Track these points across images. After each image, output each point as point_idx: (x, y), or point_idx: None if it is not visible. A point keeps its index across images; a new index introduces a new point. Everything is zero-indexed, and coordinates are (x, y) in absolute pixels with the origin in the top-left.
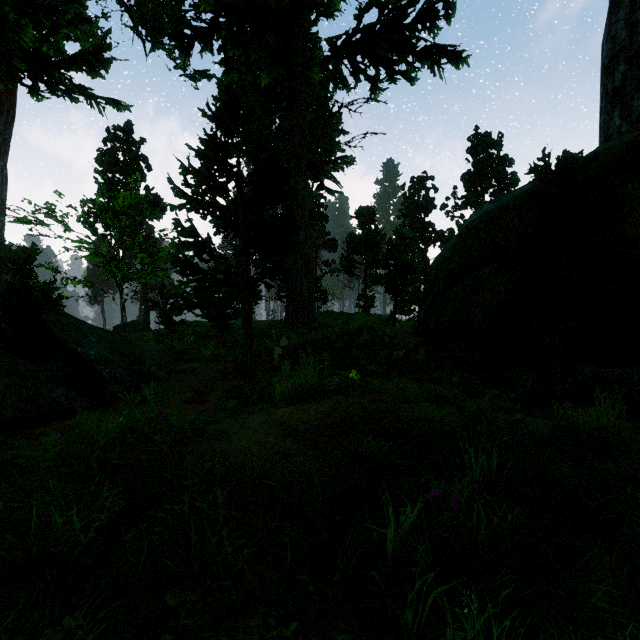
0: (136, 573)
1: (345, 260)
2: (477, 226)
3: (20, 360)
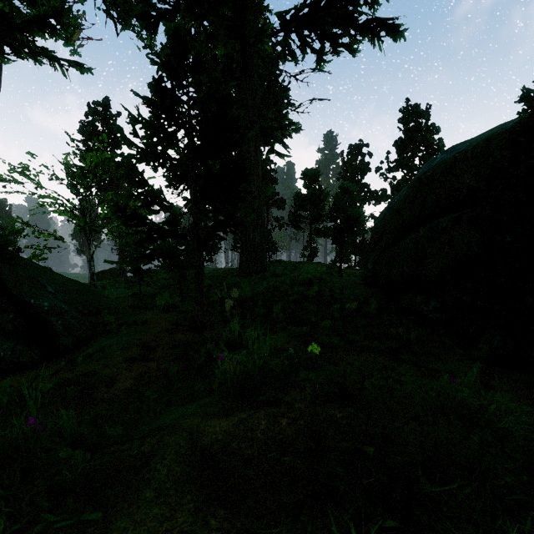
0: None
1: (293, 216)
2: (430, 177)
3: None
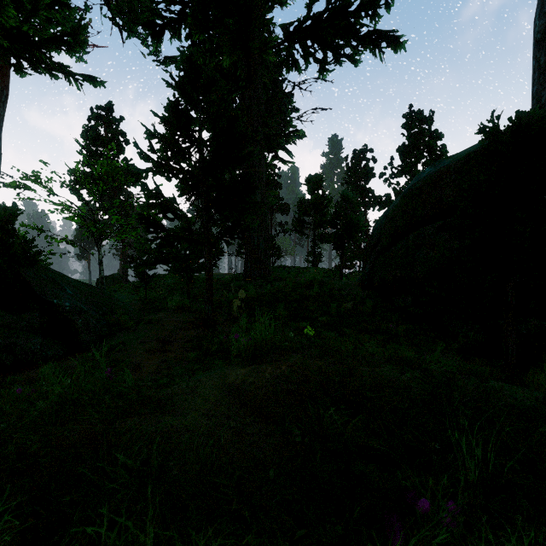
0: None
1: (296, 221)
2: (419, 188)
3: None
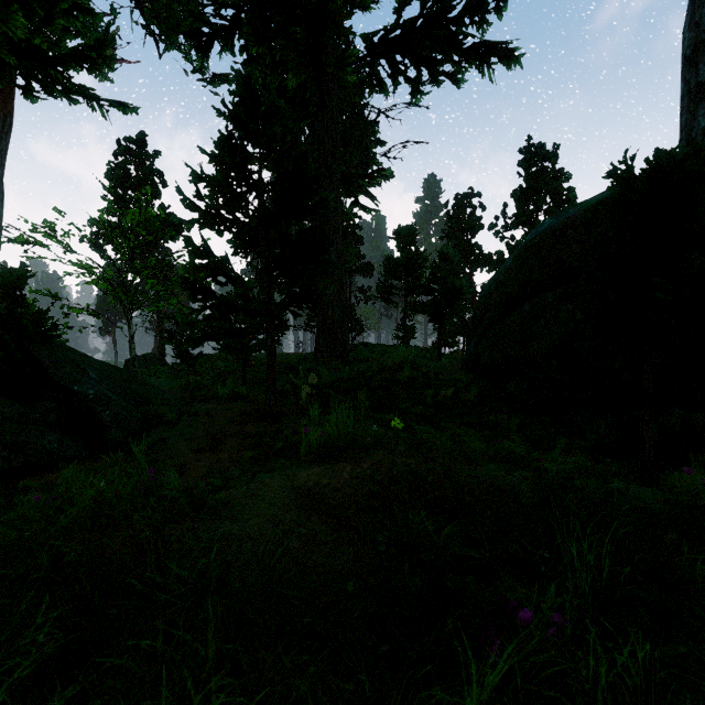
0: None
1: (382, 286)
2: (538, 244)
3: (5, 401)
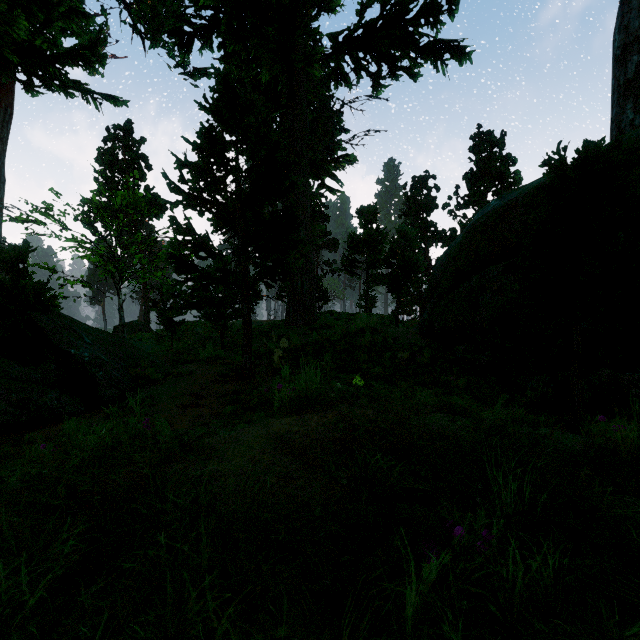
0: (94, 639)
1: (346, 260)
2: (484, 223)
3: (11, 362)
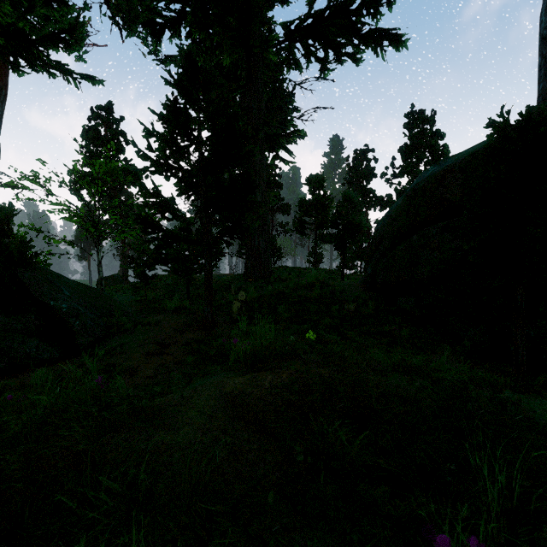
0: None
1: (297, 221)
2: (423, 187)
3: None
